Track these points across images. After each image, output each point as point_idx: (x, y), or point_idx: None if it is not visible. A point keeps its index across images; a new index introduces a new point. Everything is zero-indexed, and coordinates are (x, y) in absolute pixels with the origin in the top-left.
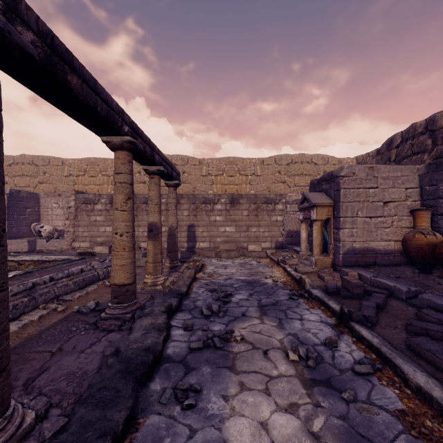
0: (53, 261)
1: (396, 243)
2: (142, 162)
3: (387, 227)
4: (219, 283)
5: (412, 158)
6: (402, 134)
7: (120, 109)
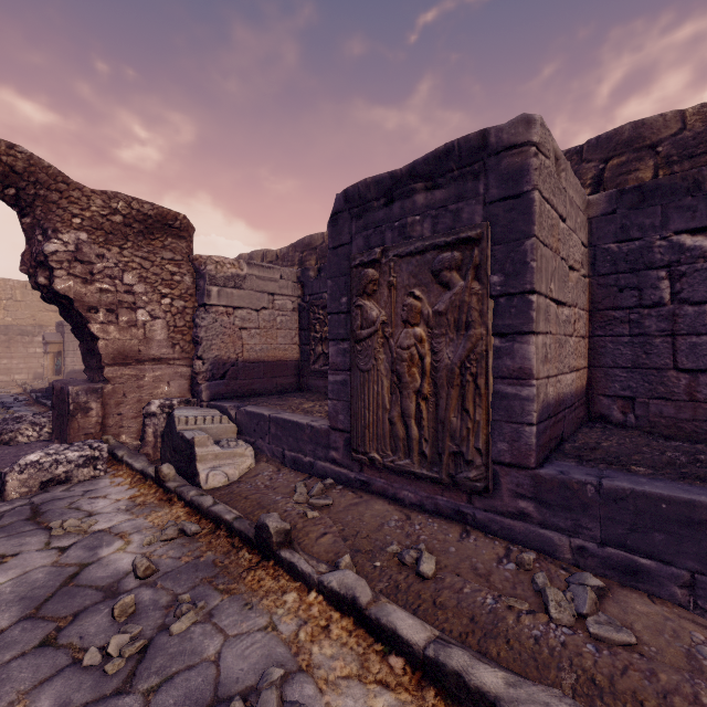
0: None
1: None
2: None
3: None
4: None
5: None
6: None
7: None
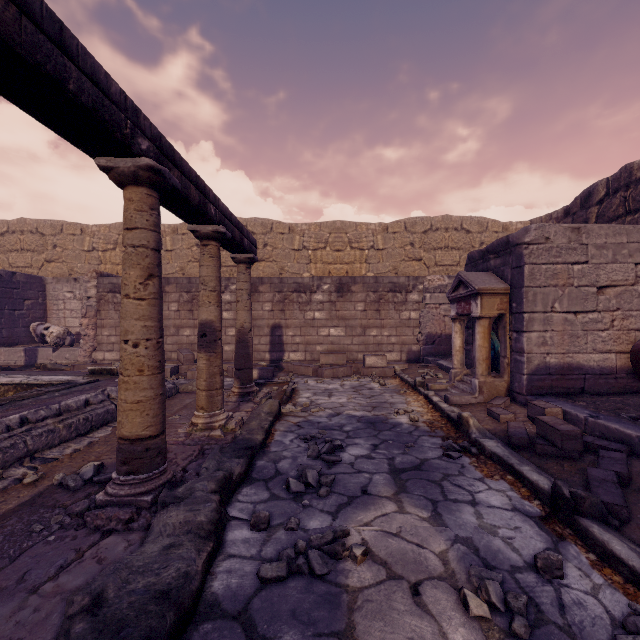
0: (46, 386)
1: (618, 357)
2: (186, 216)
3: (604, 329)
4: (319, 423)
5: (625, 219)
6: (608, 182)
7: (128, 103)
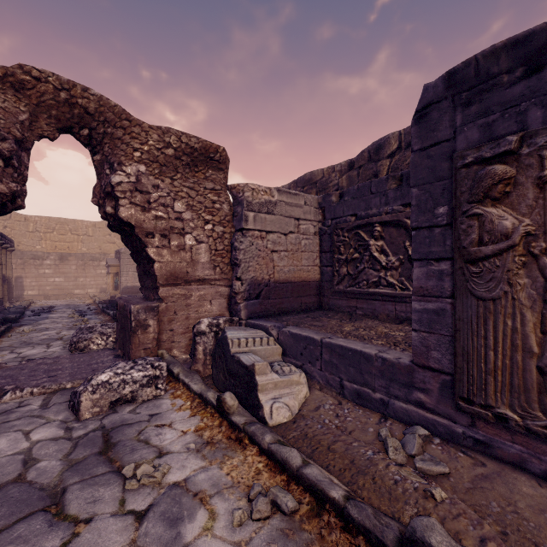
0: None
1: None
2: None
3: None
4: (48, 306)
5: None
6: None
7: None
